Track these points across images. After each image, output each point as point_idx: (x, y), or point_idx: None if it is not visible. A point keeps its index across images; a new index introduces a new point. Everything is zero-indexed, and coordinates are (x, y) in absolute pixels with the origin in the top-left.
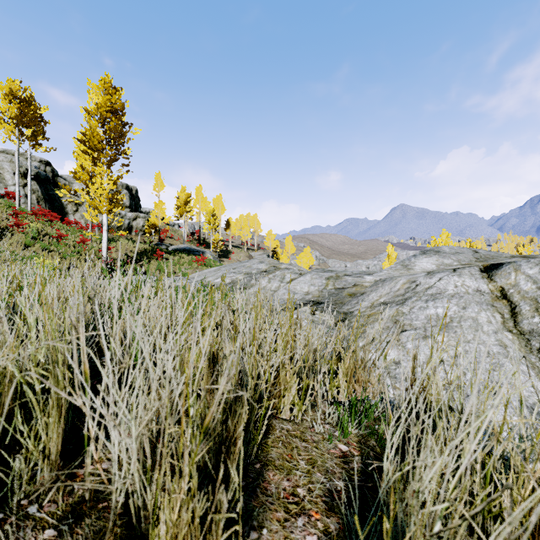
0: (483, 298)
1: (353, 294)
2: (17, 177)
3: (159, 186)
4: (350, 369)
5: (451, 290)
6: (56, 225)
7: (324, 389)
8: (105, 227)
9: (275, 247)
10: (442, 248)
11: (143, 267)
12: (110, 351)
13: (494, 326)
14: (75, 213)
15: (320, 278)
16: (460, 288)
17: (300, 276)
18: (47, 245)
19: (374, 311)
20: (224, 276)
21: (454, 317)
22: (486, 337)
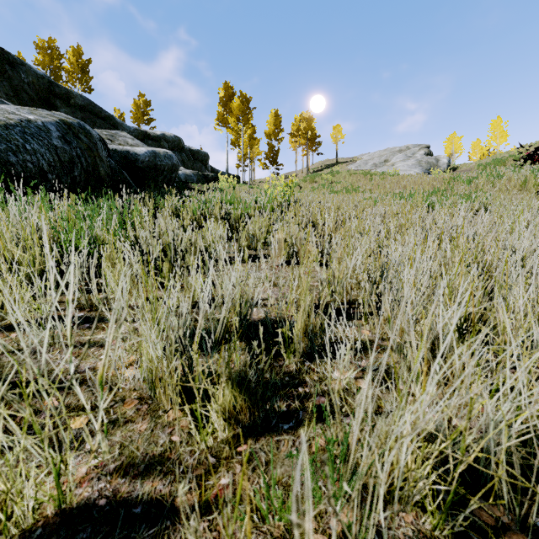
0: None
1: None
2: None
3: None
4: None
5: None
6: None
7: None
8: None
9: None
10: None
11: None
12: None
13: None
14: None
15: None
16: None
17: None
18: None
19: None
20: None
21: None
22: None
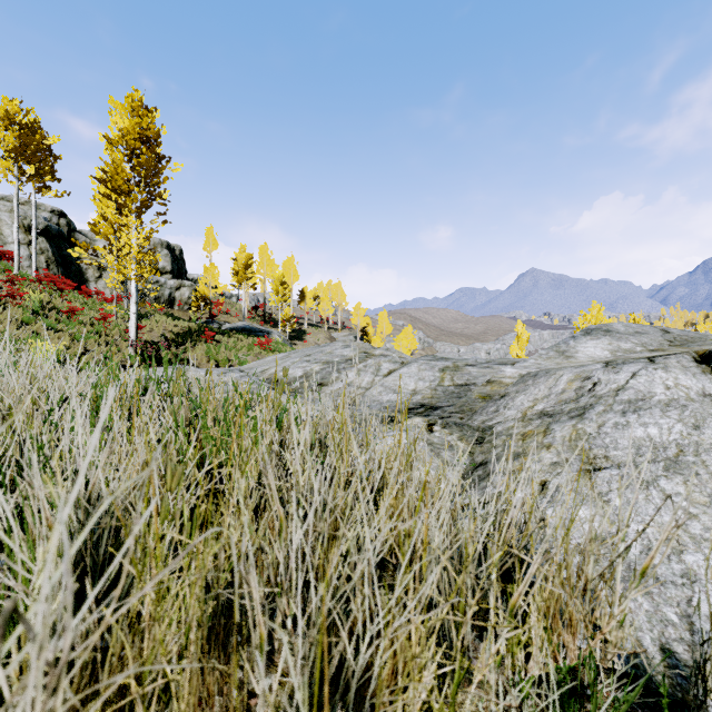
0: None
1: (487, 395)
2: (16, 231)
3: (210, 244)
4: (554, 599)
5: (662, 394)
6: (68, 296)
7: None
8: (133, 298)
9: (365, 326)
10: (613, 326)
11: (187, 352)
12: None
13: None
14: (98, 280)
15: (431, 369)
16: (675, 390)
17: (402, 366)
18: (54, 322)
19: (531, 428)
20: (286, 370)
21: (684, 445)
22: None
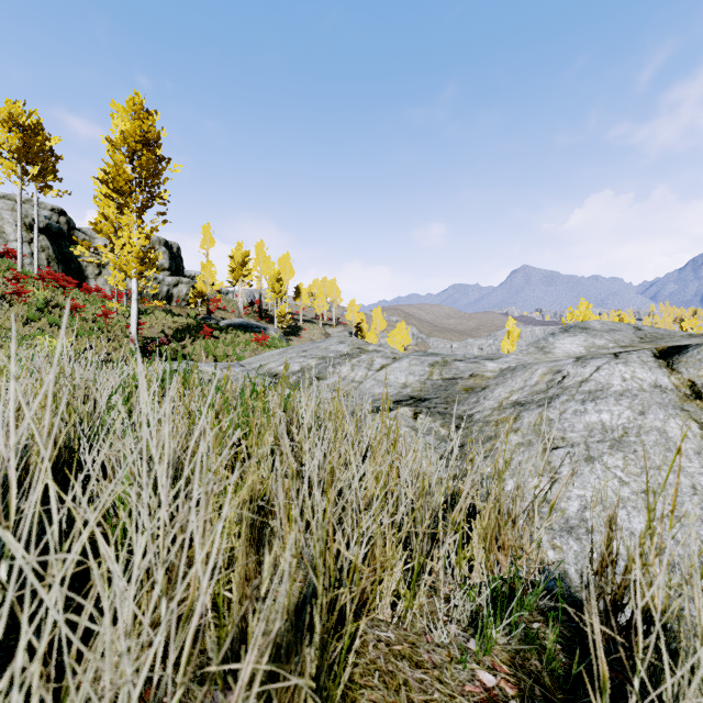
0: (667, 397)
1: (470, 388)
2: (19, 230)
3: (207, 241)
4: (491, 528)
5: (618, 386)
6: (70, 293)
7: (447, 563)
8: (134, 295)
9: (359, 322)
10: (590, 324)
11: (186, 348)
12: (8, 559)
13: (693, 442)
14: (97, 277)
15: (421, 364)
16: (630, 382)
17: (394, 361)
18: (58, 319)
19: (504, 416)
20: (287, 364)
21: (629, 428)
22: (685, 461)
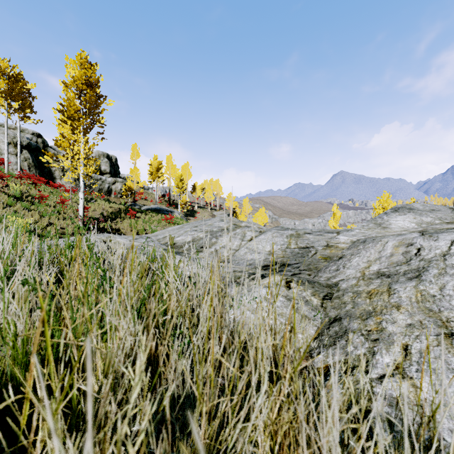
0: None
1: (328, 257)
2: (6, 145)
3: (135, 155)
4: None
5: None
6: (40, 188)
7: None
8: (81, 189)
9: (234, 207)
10: (414, 205)
11: (117, 224)
12: None
13: None
14: (62, 178)
15: (281, 236)
16: None
17: (260, 234)
18: (29, 205)
19: (374, 287)
20: (171, 238)
21: None
22: None
